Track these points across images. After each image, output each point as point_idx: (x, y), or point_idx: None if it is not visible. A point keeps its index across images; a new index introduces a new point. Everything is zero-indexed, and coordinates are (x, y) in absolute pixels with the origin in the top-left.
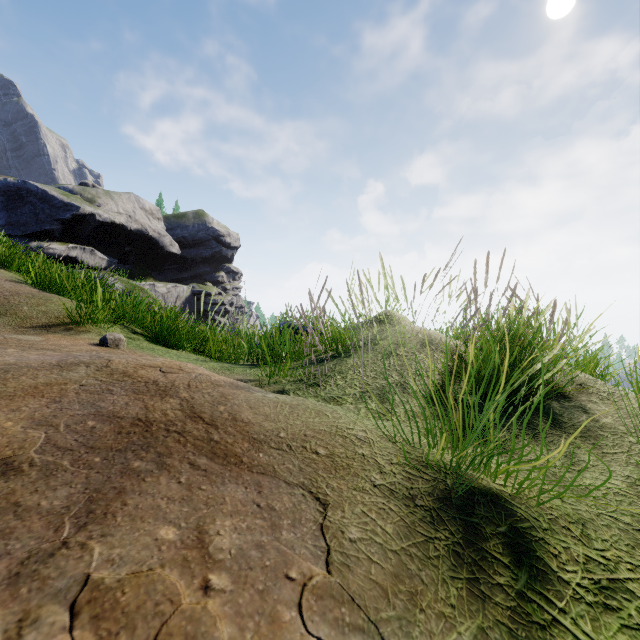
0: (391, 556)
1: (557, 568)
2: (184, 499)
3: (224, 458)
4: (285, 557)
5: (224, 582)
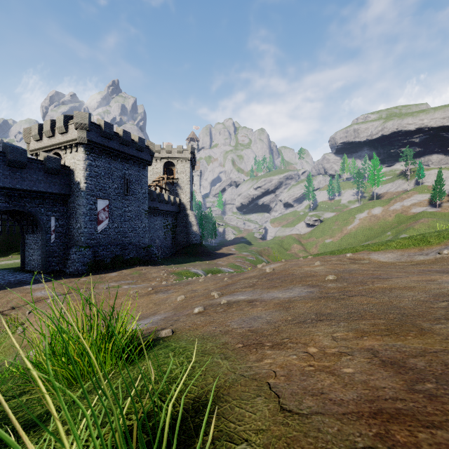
0: (237, 398)
1: (133, 426)
2: (365, 382)
3: (391, 414)
4: (289, 380)
5: (307, 368)
